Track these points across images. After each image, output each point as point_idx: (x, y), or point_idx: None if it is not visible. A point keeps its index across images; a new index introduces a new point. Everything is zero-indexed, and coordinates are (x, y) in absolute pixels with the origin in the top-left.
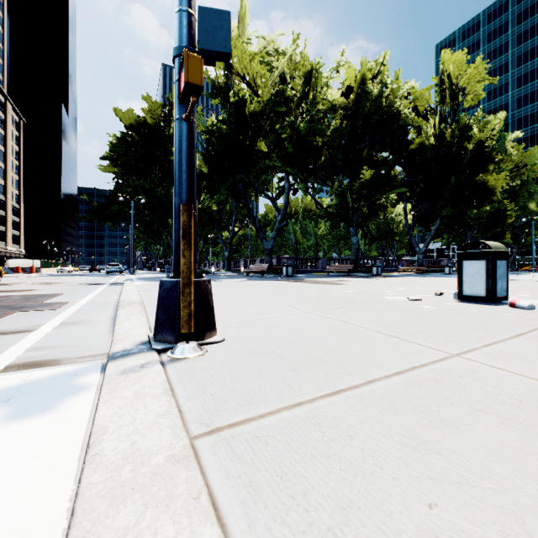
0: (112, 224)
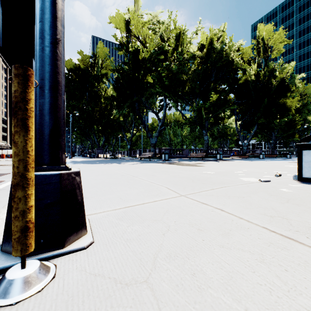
0: None
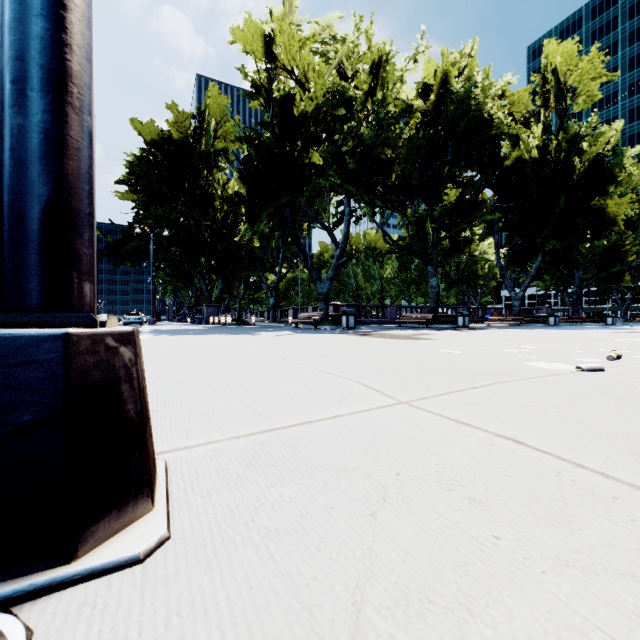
0: (131, 264)
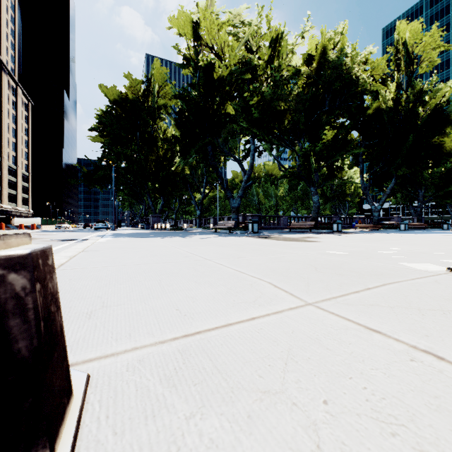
0: (99, 186)
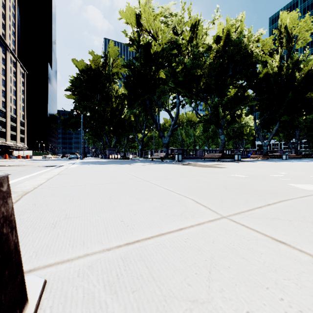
0: (72, 129)
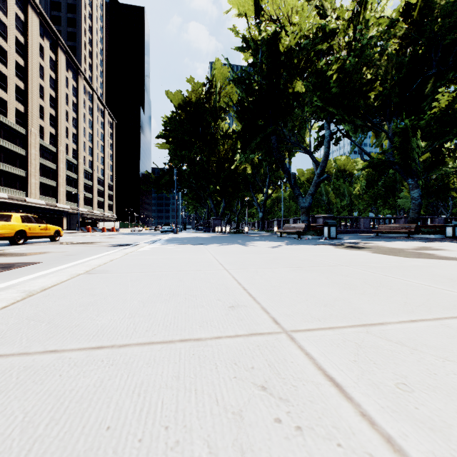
0: (166, 191)
